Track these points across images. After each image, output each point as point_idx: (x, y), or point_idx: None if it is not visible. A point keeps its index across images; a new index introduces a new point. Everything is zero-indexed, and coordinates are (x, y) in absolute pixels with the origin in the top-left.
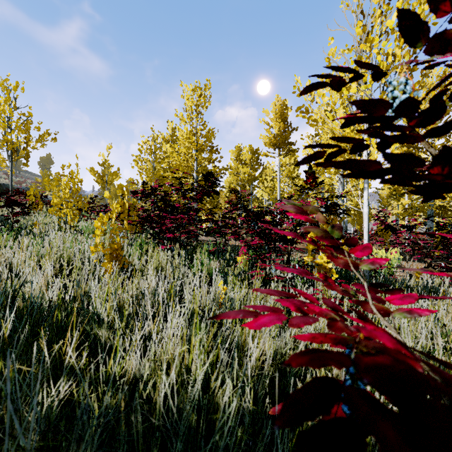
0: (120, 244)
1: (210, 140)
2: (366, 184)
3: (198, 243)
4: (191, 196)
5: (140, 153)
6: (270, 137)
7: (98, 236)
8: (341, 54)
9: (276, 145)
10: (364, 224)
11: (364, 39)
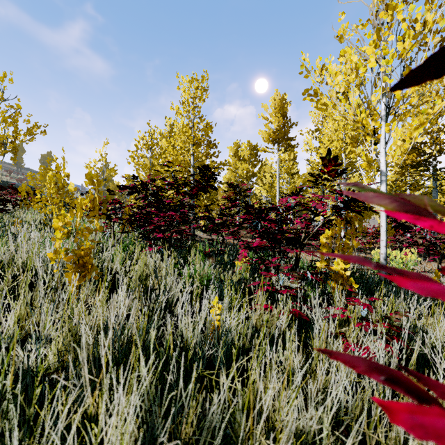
0: (90, 248)
1: (208, 134)
2: (383, 177)
3: (194, 241)
4: (185, 191)
5: (137, 149)
6: (269, 132)
7: (59, 239)
8: (354, 29)
9: (275, 141)
10: (382, 222)
11: (382, 9)
